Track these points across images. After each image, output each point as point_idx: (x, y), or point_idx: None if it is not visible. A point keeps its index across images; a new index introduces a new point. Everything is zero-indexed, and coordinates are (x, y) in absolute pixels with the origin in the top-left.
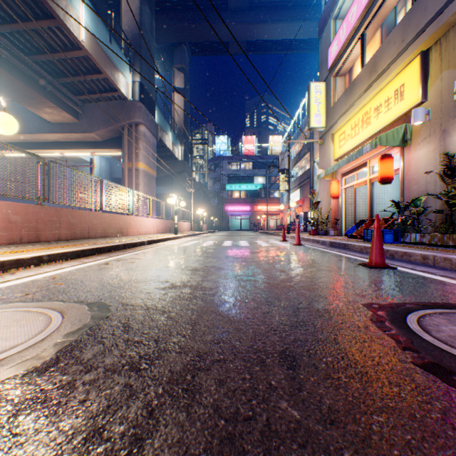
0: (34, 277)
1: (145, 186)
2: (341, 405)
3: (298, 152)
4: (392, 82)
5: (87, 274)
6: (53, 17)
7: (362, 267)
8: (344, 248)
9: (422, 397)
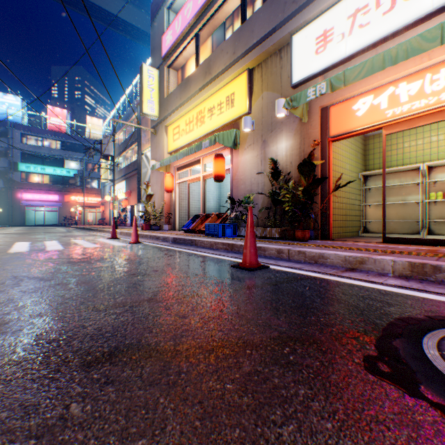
0: None
1: None
2: None
3: (124, 141)
4: (225, 88)
5: None
6: None
7: (239, 270)
8: (192, 244)
9: None
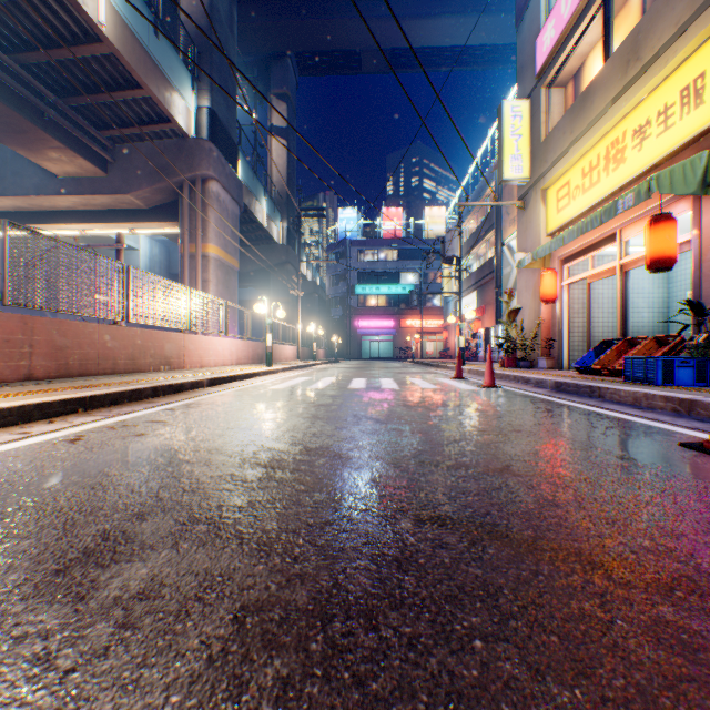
0: None
1: (219, 284)
2: None
3: (474, 231)
4: (675, 74)
5: None
6: None
7: (698, 455)
8: (590, 395)
9: None
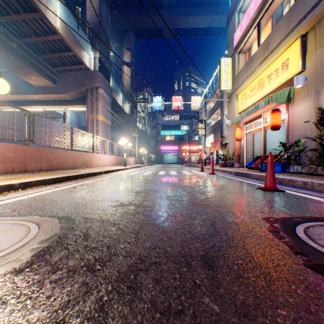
0: (21, 197)
1: (103, 132)
2: (251, 300)
3: (212, 108)
4: (280, 57)
5: (60, 195)
6: (36, 11)
7: (259, 190)
8: (245, 176)
9: (314, 293)
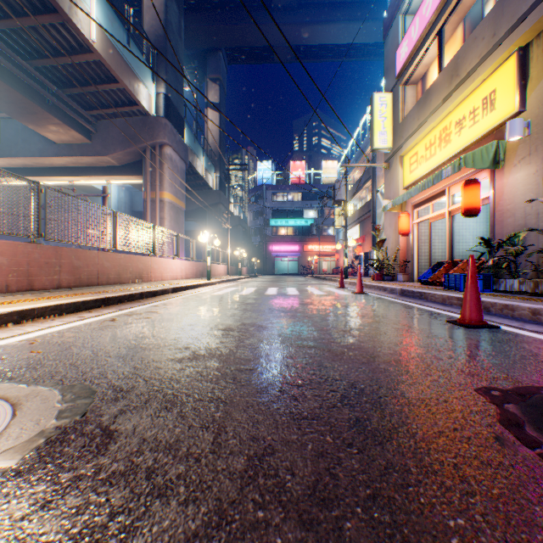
0: (6, 341)
1: (172, 221)
2: None
3: (357, 180)
4: (479, 88)
5: (81, 336)
6: (55, 11)
7: (452, 325)
8: (420, 298)
9: None
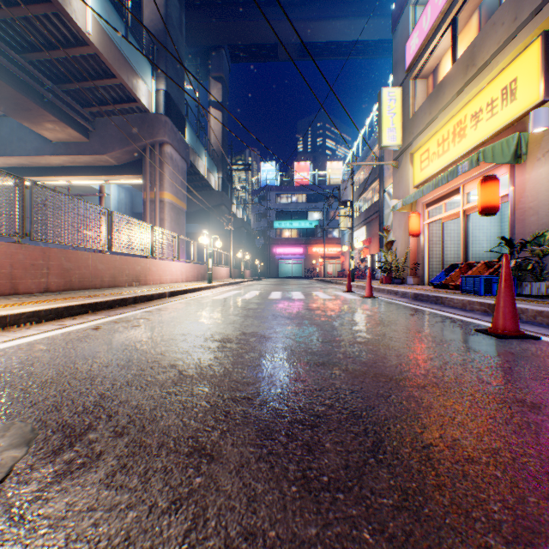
0: None
1: (172, 222)
2: None
3: (363, 181)
4: (498, 77)
5: (52, 349)
6: (48, 0)
7: (482, 335)
8: (436, 302)
9: None
